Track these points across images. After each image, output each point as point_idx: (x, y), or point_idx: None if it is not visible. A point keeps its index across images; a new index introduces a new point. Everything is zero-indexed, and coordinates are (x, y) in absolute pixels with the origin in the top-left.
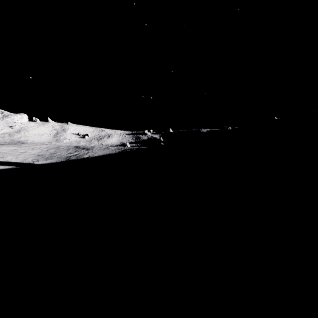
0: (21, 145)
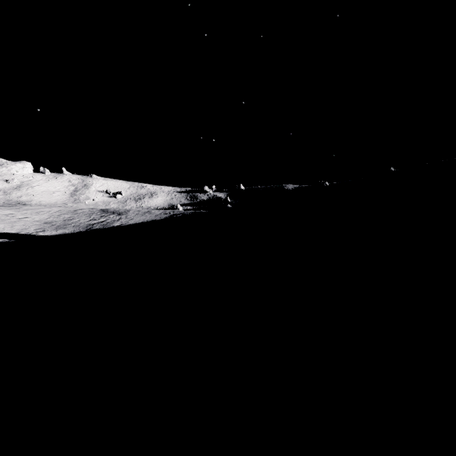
0: (20, 208)
